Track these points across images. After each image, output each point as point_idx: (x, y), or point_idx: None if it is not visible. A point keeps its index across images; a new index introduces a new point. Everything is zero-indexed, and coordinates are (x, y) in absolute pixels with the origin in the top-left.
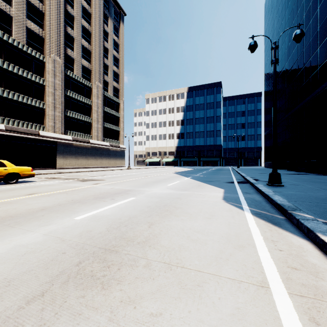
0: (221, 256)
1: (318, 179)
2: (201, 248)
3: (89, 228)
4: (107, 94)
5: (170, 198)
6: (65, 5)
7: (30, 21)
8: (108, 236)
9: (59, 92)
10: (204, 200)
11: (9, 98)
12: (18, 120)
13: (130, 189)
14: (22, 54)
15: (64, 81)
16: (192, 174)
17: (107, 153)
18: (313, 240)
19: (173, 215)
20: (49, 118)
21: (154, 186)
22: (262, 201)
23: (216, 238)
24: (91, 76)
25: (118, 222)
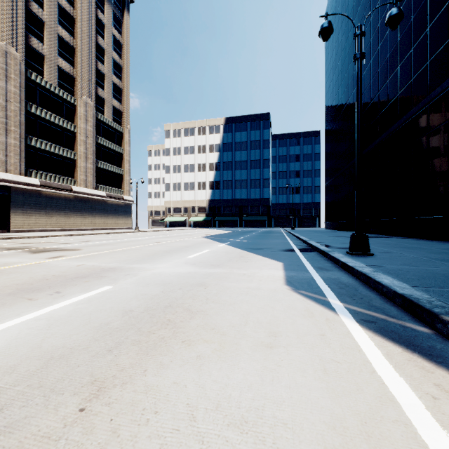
0: None
1: (407, 243)
2: None
3: None
4: (102, 118)
5: (186, 285)
6: None
7: None
8: None
9: (14, 106)
10: (252, 286)
11: None
12: None
13: (114, 267)
14: None
15: (24, 89)
16: (230, 239)
17: (102, 207)
18: None
19: (179, 342)
20: None
21: (163, 259)
22: (356, 284)
23: None
24: (74, 87)
25: None
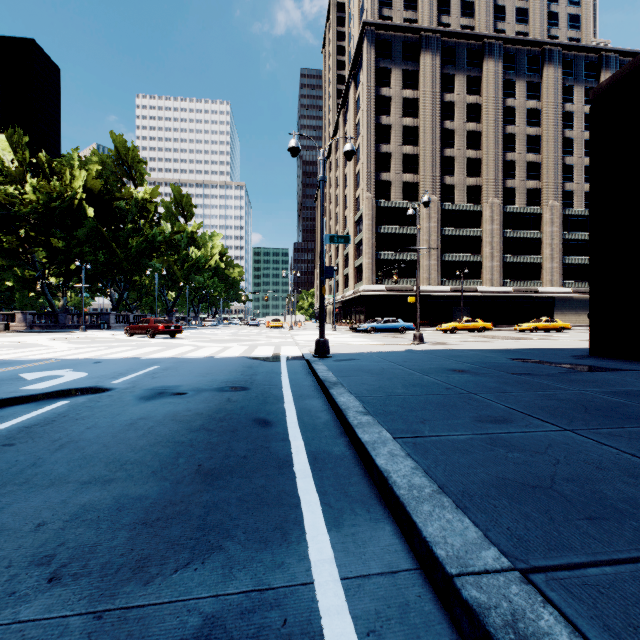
0: None
1: None
2: None
3: None
4: None
5: None
6: (562, 135)
7: (528, 180)
8: None
9: (556, 240)
10: None
11: (513, 262)
12: (519, 281)
13: None
14: (522, 217)
15: (561, 225)
16: None
17: None
18: None
19: None
20: (546, 272)
21: None
22: None
23: None
24: None
25: None
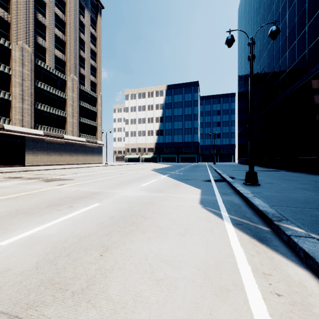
0: (196, 317)
1: (289, 176)
2: (167, 298)
3: (10, 264)
4: (83, 88)
5: (141, 203)
6: None
7: None
8: (30, 281)
9: (27, 83)
10: (179, 204)
11: None
12: None
13: (98, 192)
14: None
15: (34, 71)
16: (169, 172)
17: (83, 149)
18: (316, 272)
19: (139, 231)
20: (16, 110)
21: (126, 186)
22: (241, 204)
23: (191, 273)
24: (65, 68)
25: (60, 248)
